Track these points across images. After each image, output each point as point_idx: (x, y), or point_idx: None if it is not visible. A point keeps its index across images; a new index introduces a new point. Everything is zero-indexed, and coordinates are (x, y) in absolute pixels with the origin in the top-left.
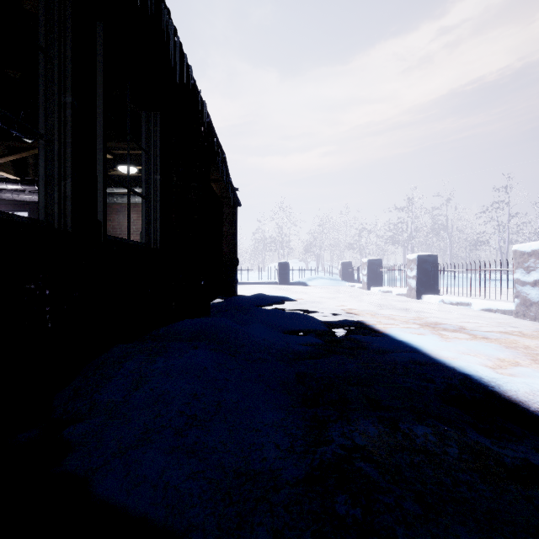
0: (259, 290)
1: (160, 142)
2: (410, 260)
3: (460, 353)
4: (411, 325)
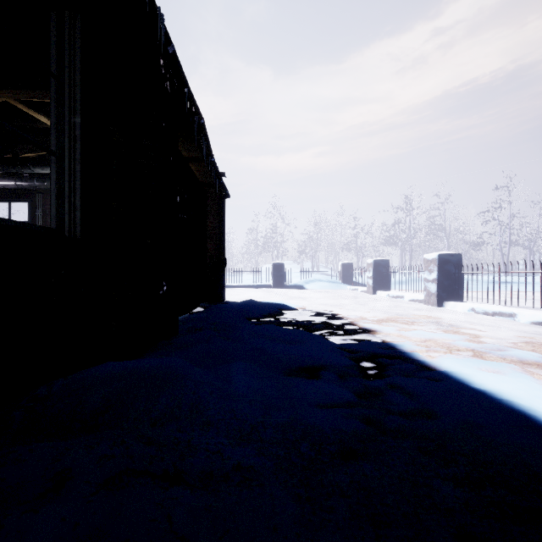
0: (251, 294)
1: (81, 63)
2: (429, 260)
3: None
4: (465, 352)
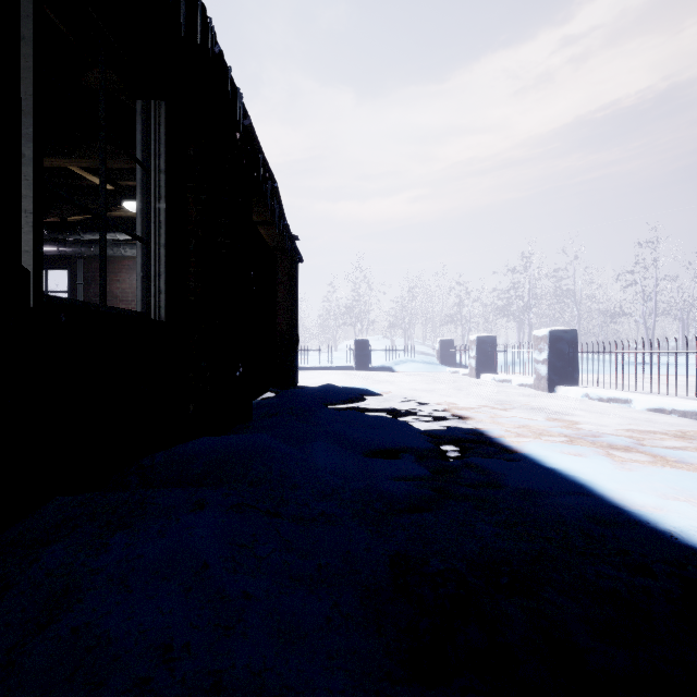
0: (329, 378)
1: (166, 150)
2: (539, 338)
3: (660, 496)
4: (556, 437)
